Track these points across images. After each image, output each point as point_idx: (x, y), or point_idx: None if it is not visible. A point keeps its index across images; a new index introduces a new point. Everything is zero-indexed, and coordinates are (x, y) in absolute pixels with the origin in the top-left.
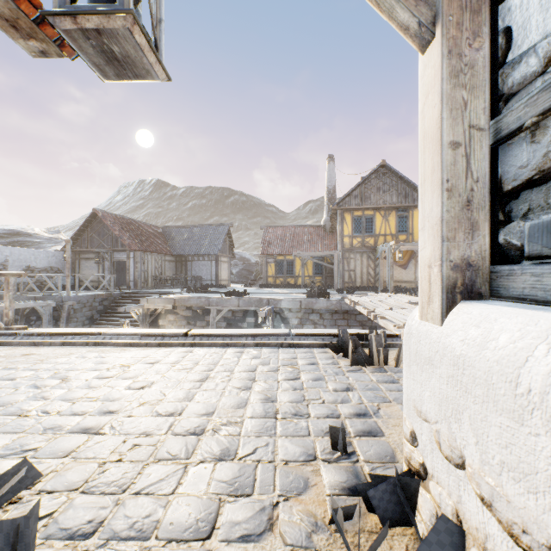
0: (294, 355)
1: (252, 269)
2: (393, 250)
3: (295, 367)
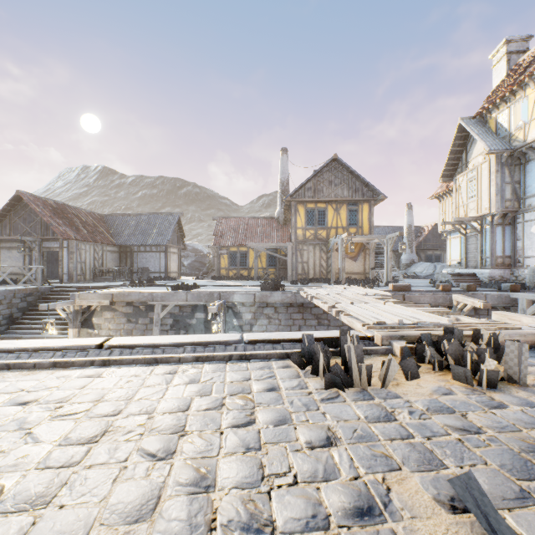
0: (247, 375)
1: (205, 260)
2: (346, 243)
3: (248, 397)
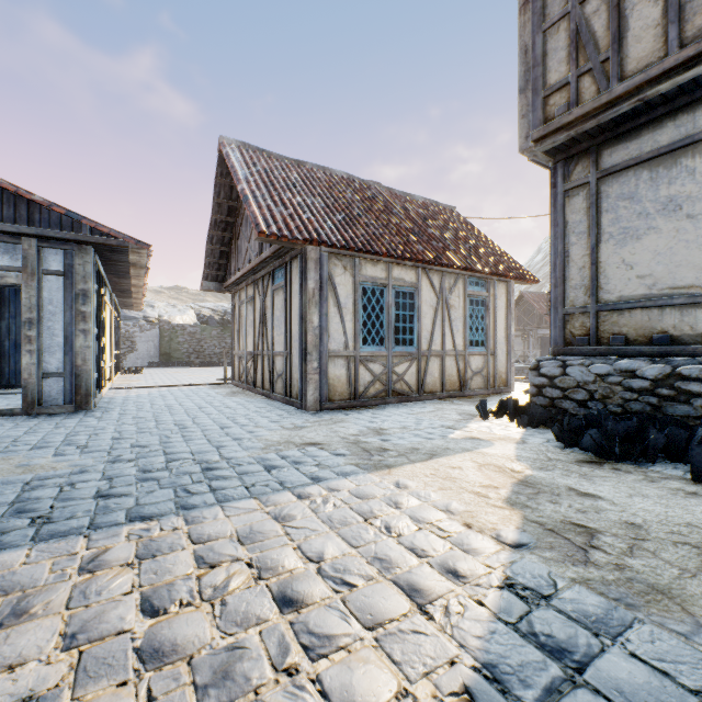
0: None
1: None
2: None
3: None
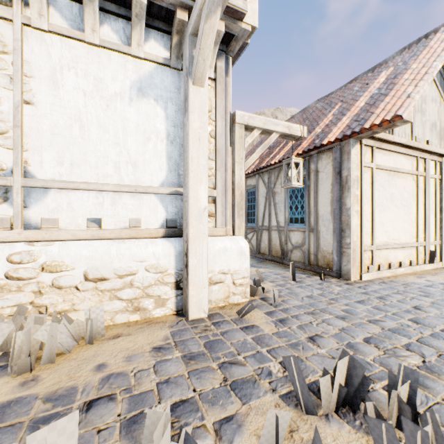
0: None
1: None
2: None
3: (408, 361)
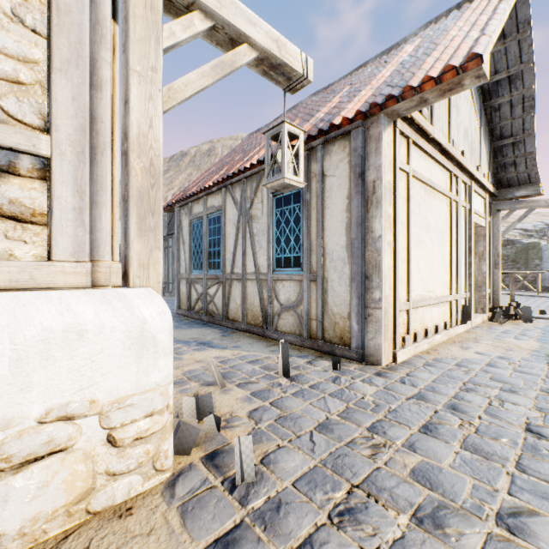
0: None
1: None
2: None
3: None
